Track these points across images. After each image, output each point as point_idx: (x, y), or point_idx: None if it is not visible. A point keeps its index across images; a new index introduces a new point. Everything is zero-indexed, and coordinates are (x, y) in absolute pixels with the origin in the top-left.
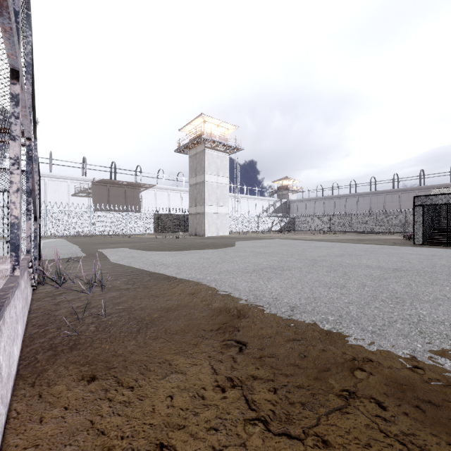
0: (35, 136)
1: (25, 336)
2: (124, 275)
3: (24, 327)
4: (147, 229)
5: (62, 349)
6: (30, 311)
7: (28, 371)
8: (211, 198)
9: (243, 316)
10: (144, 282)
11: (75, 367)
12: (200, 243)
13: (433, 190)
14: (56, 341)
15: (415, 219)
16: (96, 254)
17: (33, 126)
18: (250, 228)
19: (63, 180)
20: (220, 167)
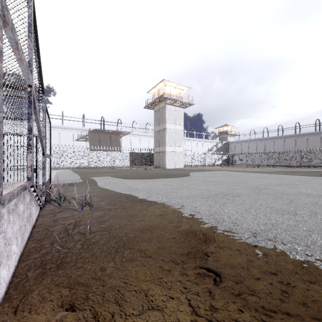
0: (43, 91)
1: (25, 250)
2: (107, 197)
3: (24, 242)
4: (125, 163)
5: (50, 268)
6: (35, 226)
7: (17, 290)
8: (170, 140)
9: (209, 240)
10: (122, 203)
11: (57, 290)
12: (163, 173)
13: None
14: (47, 257)
15: None
16: (89, 181)
17: (41, 83)
18: (199, 163)
19: (70, 130)
20: (177, 118)
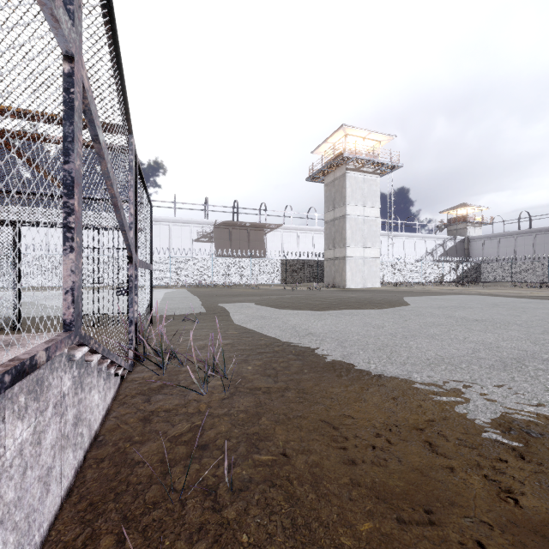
0: (130, 129)
1: None
2: (256, 353)
3: (41, 529)
4: (273, 278)
5: None
6: (98, 437)
7: None
8: (354, 237)
9: None
10: (293, 373)
11: None
12: (349, 299)
13: None
14: None
15: None
16: (217, 311)
17: (125, 109)
18: (409, 278)
19: (186, 224)
20: (368, 194)
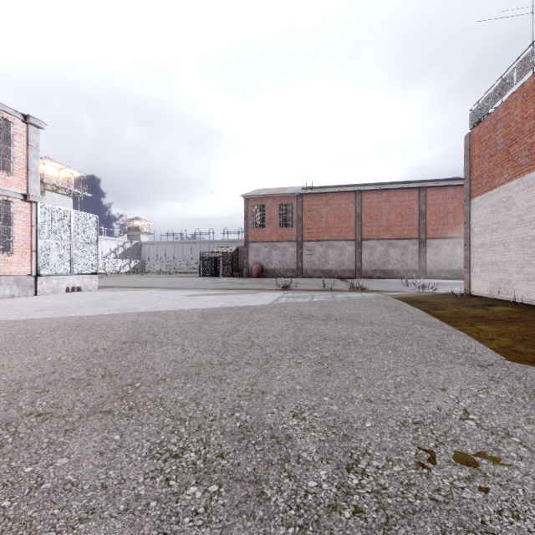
0: None
1: None
2: None
3: None
4: None
5: None
6: None
7: None
8: None
9: (106, 286)
10: None
11: None
12: None
13: (217, 248)
14: None
15: (200, 264)
16: None
17: None
18: None
19: None
20: None
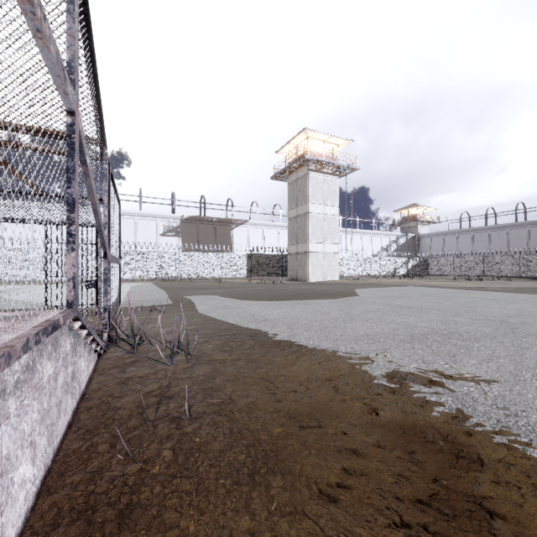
0: (104, 142)
1: (57, 459)
2: (217, 336)
3: (57, 440)
4: (239, 272)
5: (103, 521)
6: (85, 395)
7: None
8: (315, 233)
9: (466, 457)
10: (246, 349)
11: None
12: (307, 290)
13: None
14: (100, 486)
15: None
16: (183, 302)
17: (100, 126)
18: (365, 272)
19: (152, 218)
20: (328, 194)
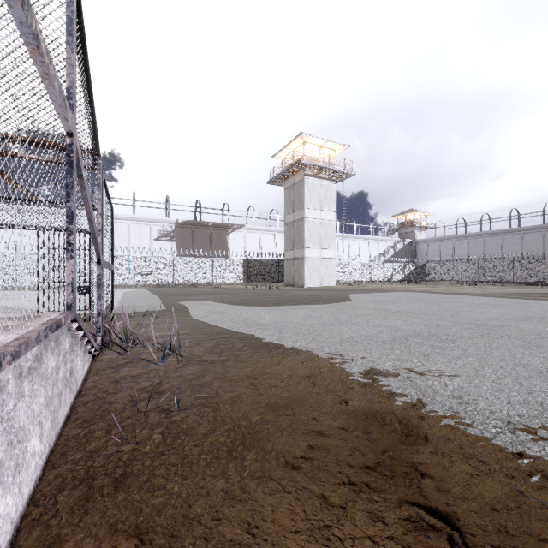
0: (98, 152)
1: (58, 442)
2: (208, 339)
3: (58, 426)
4: (235, 278)
5: (101, 485)
6: (81, 392)
7: (35, 536)
8: (312, 239)
9: (415, 435)
10: (235, 351)
11: (112, 544)
12: (302, 296)
13: None
14: (98, 461)
15: None
16: (177, 308)
17: (94, 138)
18: (362, 277)
19: (146, 222)
20: (325, 199)
